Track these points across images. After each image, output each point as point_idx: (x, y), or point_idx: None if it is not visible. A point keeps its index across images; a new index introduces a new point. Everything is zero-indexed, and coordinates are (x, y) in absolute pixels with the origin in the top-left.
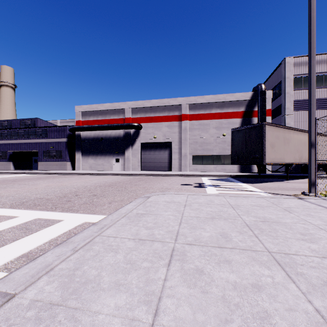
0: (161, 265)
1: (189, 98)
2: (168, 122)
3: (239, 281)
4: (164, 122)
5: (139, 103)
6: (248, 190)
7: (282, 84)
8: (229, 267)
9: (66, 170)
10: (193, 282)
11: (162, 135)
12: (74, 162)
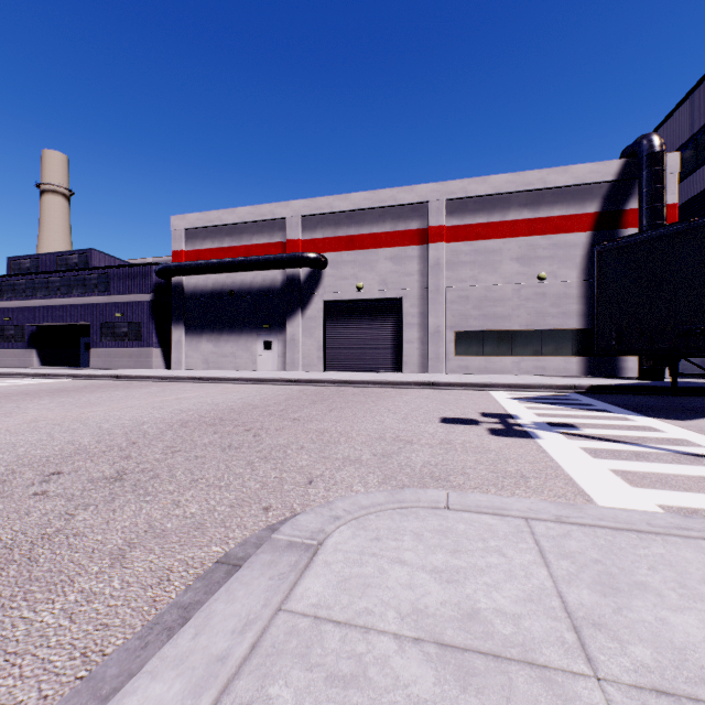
0: None
1: (448, 185)
2: (394, 248)
3: None
4: (382, 249)
5: (320, 203)
6: None
7: None
8: None
9: (148, 369)
10: None
11: (377, 282)
12: (170, 350)
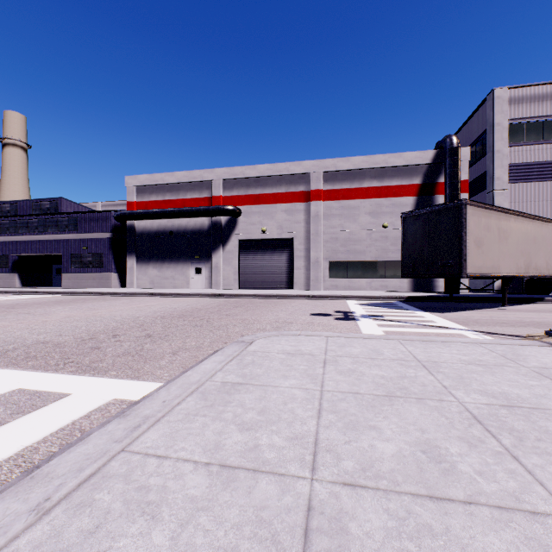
0: None
1: (324, 162)
2: (287, 203)
3: None
4: (279, 204)
5: (236, 171)
6: (438, 326)
7: (489, 136)
8: None
9: (110, 288)
10: None
11: (276, 227)
12: (124, 274)
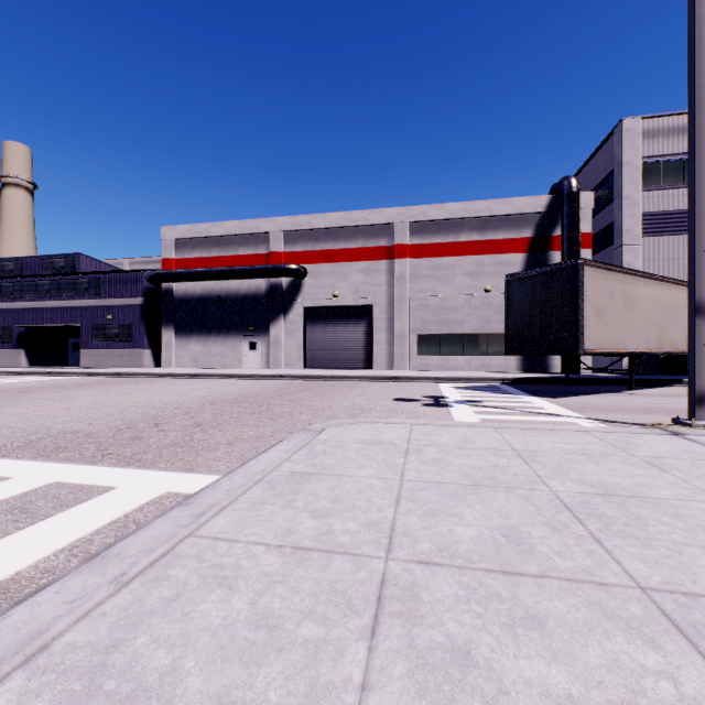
0: (351, 635)
1: (411, 210)
2: (365, 262)
3: (581, 693)
4: (355, 263)
5: (300, 220)
6: (547, 414)
7: (616, 178)
8: (542, 641)
9: (142, 368)
10: (446, 696)
11: (351, 291)
12: (159, 350)
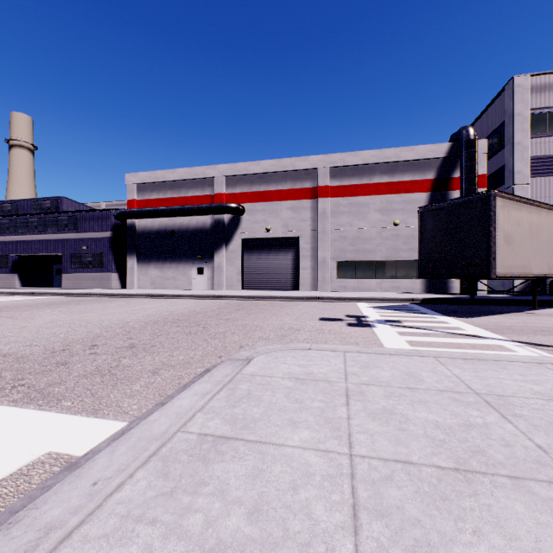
0: None
1: (331, 157)
2: (293, 201)
3: None
4: (284, 202)
5: (239, 167)
6: (469, 335)
7: (508, 127)
8: None
9: (109, 289)
10: None
11: (281, 225)
12: (124, 274)
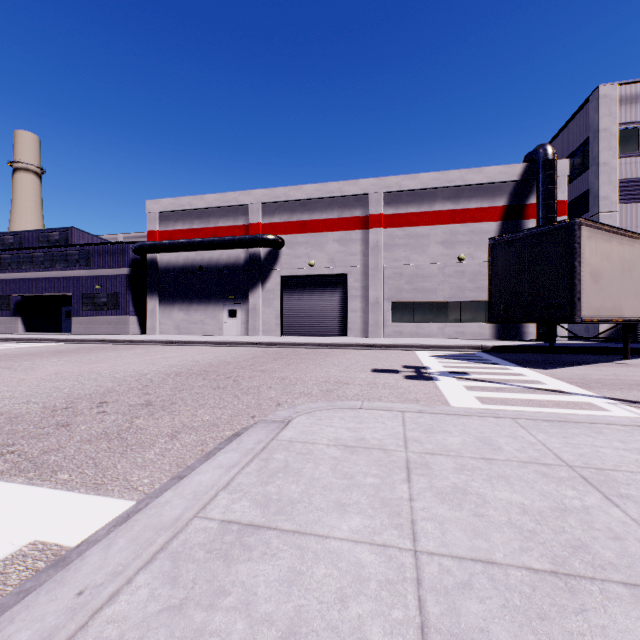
0: None
1: (385, 181)
2: (340, 232)
3: None
4: (330, 233)
5: (277, 192)
6: (551, 390)
7: (592, 145)
8: None
9: (127, 335)
10: None
11: (326, 260)
12: (144, 318)
